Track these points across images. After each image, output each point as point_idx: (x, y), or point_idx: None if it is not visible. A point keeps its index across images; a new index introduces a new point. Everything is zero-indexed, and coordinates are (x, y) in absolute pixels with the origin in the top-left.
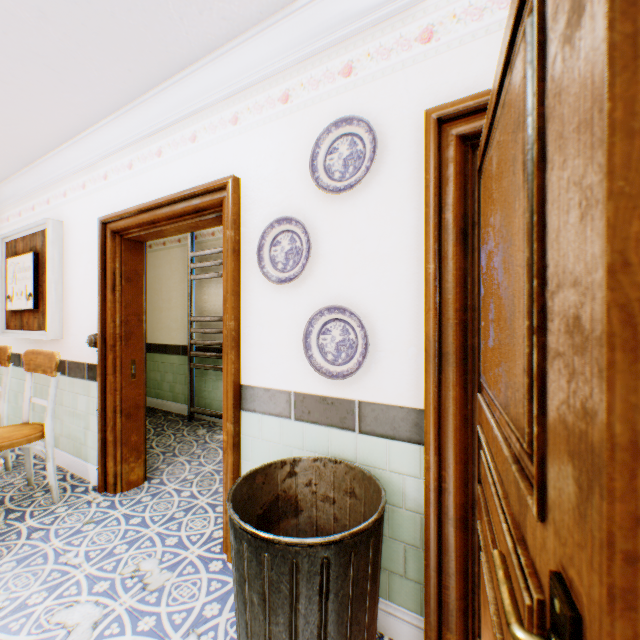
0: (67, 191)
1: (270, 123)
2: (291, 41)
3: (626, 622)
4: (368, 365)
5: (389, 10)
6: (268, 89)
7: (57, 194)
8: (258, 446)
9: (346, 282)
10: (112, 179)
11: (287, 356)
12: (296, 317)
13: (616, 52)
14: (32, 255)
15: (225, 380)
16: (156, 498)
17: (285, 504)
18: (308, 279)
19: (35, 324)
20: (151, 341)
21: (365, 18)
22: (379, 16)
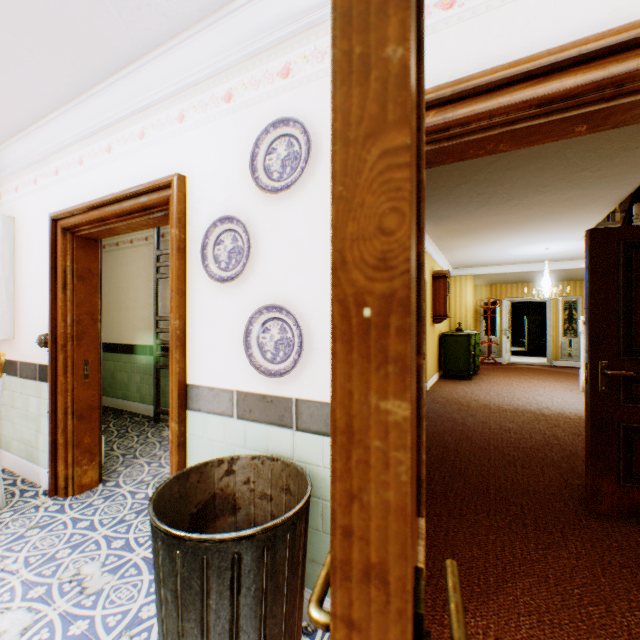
0: (19, 186)
1: (214, 122)
2: (232, 41)
3: (345, 591)
4: (304, 363)
5: (322, 14)
6: (212, 88)
7: (9, 189)
8: (203, 445)
9: (284, 281)
10: (63, 175)
11: (230, 355)
12: (238, 316)
13: (338, 67)
14: None
15: (171, 379)
16: (109, 501)
17: (222, 502)
18: (249, 278)
19: None
20: (118, 341)
21: (300, 21)
22: (313, 20)
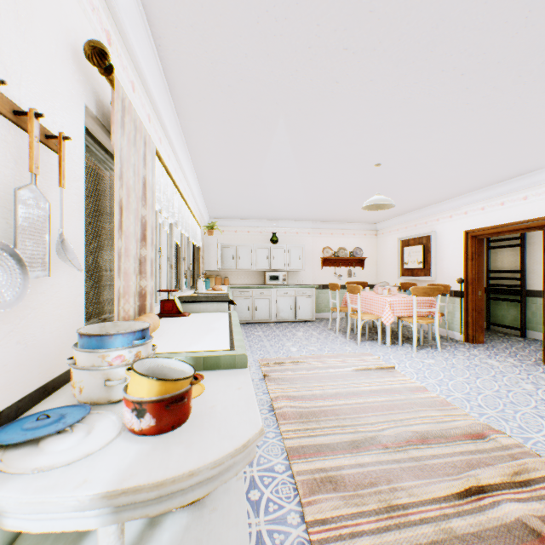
0: (438, 219)
1: None
2: None
3: None
4: None
5: None
6: None
7: (431, 220)
8: None
9: None
10: (469, 214)
11: None
12: None
13: None
14: (421, 246)
15: None
16: (494, 348)
17: None
18: None
19: (420, 274)
20: None
21: None
22: None
